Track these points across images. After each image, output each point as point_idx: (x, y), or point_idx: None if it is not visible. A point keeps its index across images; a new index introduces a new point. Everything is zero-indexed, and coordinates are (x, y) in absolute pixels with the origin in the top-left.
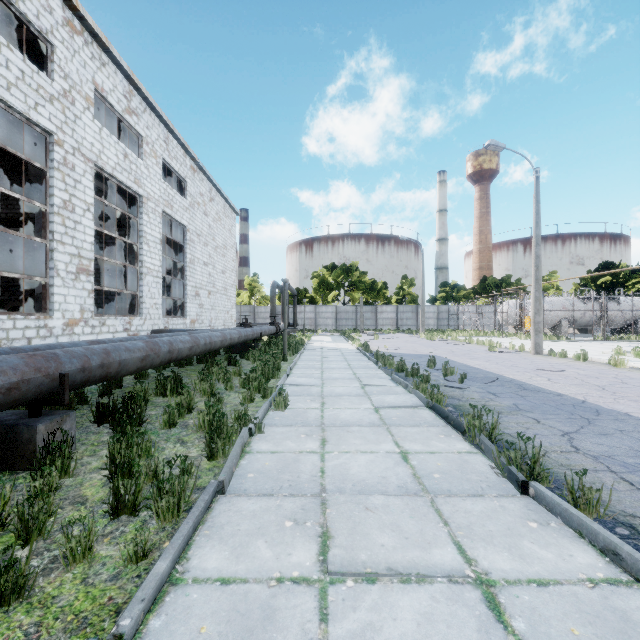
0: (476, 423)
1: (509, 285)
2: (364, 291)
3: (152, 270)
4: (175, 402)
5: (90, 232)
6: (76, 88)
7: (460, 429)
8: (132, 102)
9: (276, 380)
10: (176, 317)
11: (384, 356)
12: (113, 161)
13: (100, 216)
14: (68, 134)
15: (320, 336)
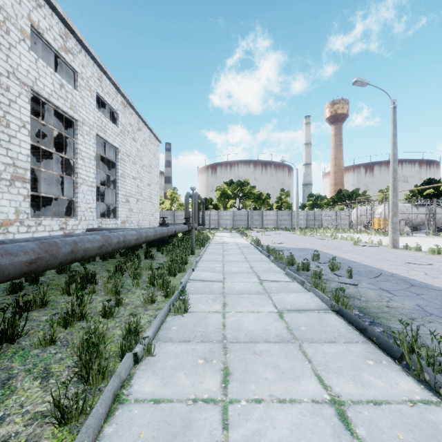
0: (422, 353)
1: (358, 196)
2: (253, 200)
3: (87, 181)
4: (66, 308)
5: (26, 146)
6: (11, 20)
7: (392, 353)
8: (68, 43)
9: (182, 274)
10: (109, 218)
11: (274, 250)
12: (49, 88)
13: (52, 141)
14: (2, 59)
15: (221, 233)
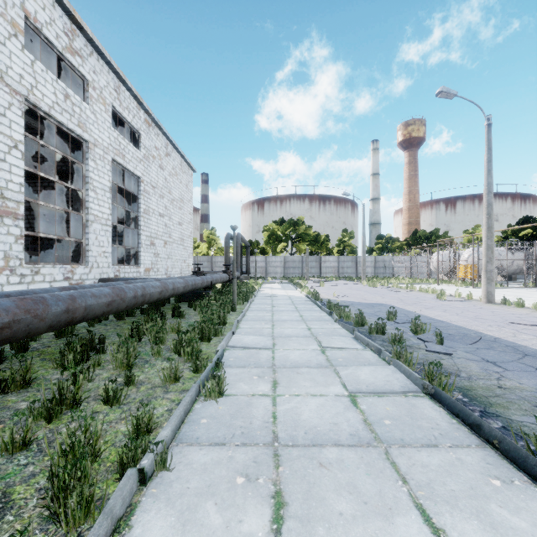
0: None
1: (438, 237)
2: (309, 243)
3: (100, 218)
4: (52, 392)
5: (18, 172)
6: None
7: (528, 468)
8: (75, 42)
9: (219, 338)
10: (129, 265)
11: (338, 306)
12: (50, 99)
13: (58, 168)
14: None
15: (270, 283)
